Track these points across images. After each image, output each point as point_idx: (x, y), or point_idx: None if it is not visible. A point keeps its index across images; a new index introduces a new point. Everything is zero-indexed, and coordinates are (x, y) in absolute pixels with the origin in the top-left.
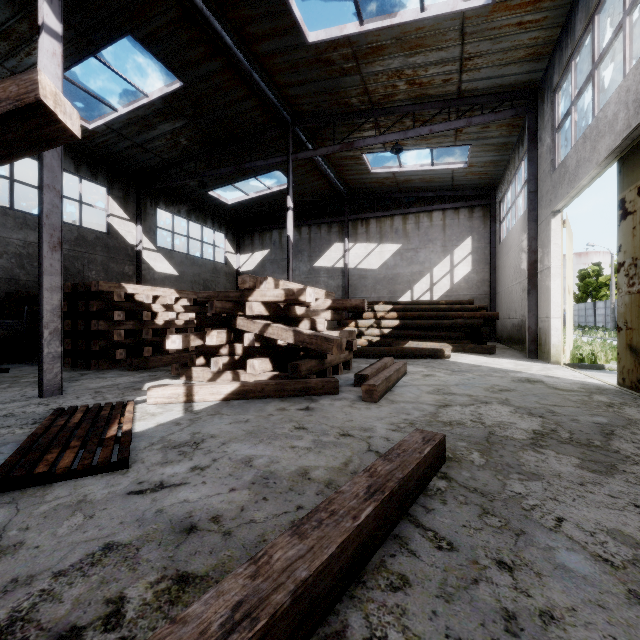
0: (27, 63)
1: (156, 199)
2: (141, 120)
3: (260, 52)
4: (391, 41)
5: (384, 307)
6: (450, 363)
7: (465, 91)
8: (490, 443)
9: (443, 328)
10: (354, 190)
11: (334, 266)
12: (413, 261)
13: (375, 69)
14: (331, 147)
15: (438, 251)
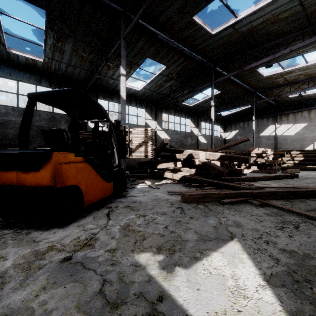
0: (185, 98)
1: (201, 119)
2: (205, 101)
3: (247, 80)
4: (295, 70)
5: (295, 152)
6: None
7: None
8: (310, 178)
9: None
10: (280, 103)
11: (270, 135)
12: (314, 130)
13: (289, 75)
14: (270, 98)
15: None
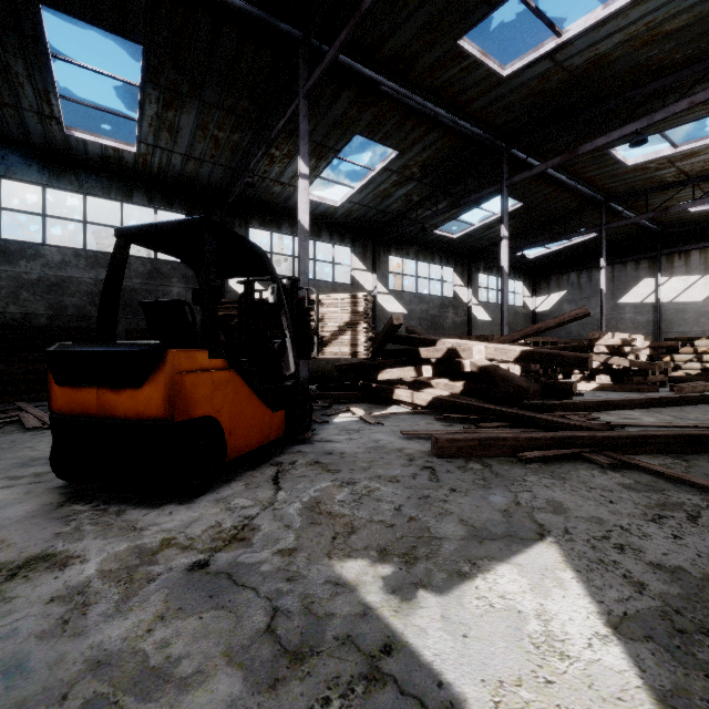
0: (440, 220)
1: (478, 267)
2: (487, 226)
3: (586, 177)
4: (705, 149)
5: (707, 342)
6: None
7: None
8: None
9: None
10: (669, 225)
11: (642, 302)
12: None
13: (690, 162)
14: (644, 215)
15: None
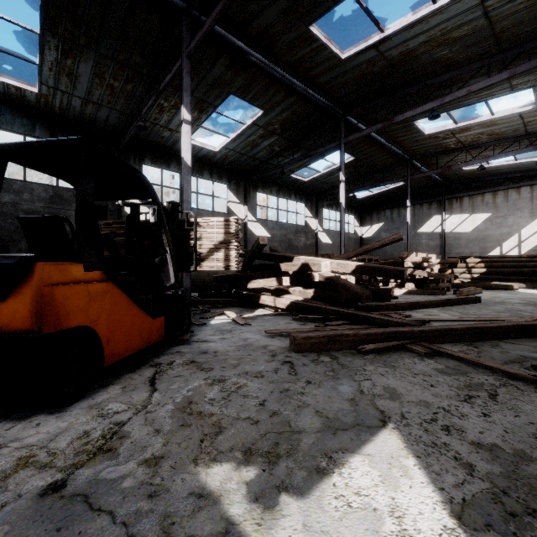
0: (295, 166)
1: (323, 203)
2: (329, 173)
3: (397, 140)
4: (474, 126)
5: (474, 260)
6: (514, 292)
7: (531, 131)
8: (499, 302)
9: (523, 274)
10: (450, 179)
11: (433, 231)
12: (502, 225)
13: (465, 134)
14: (435, 170)
15: (526, 217)
